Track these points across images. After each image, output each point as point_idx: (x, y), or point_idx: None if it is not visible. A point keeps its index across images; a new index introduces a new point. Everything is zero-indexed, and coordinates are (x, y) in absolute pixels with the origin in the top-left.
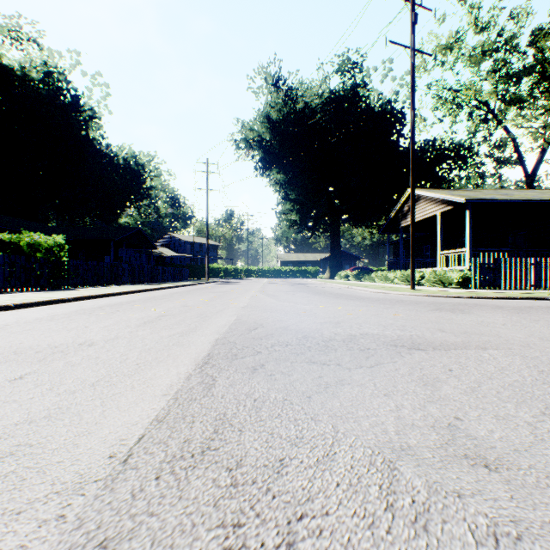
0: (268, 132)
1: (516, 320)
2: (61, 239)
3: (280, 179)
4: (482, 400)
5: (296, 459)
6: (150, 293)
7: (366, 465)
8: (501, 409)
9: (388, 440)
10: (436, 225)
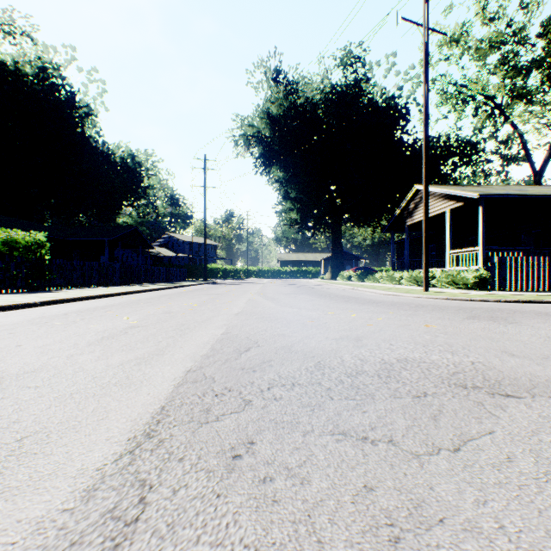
0: (268, 128)
1: None
2: (41, 236)
3: (280, 177)
4: None
5: None
6: (137, 295)
7: None
8: None
9: None
10: (443, 223)
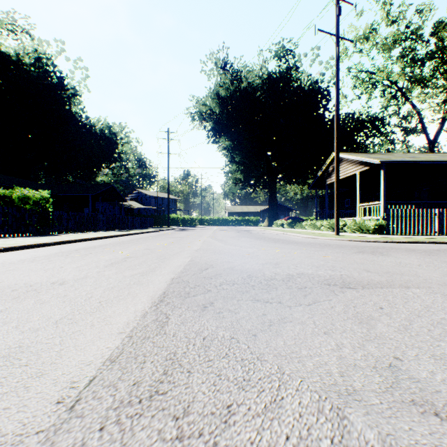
0: (218, 107)
1: (429, 261)
2: (46, 193)
3: (227, 145)
4: (416, 339)
5: (244, 405)
6: (120, 238)
7: (314, 413)
8: (436, 348)
9: (334, 383)
10: (355, 182)
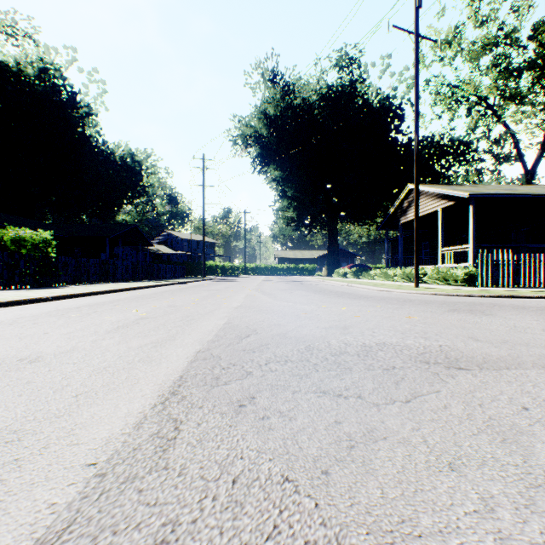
0: (265, 128)
1: None
2: (48, 234)
3: (277, 175)
4: None
5: None
6: (141, 291)
7: None
8: None
9: None
10: (436, 222)
